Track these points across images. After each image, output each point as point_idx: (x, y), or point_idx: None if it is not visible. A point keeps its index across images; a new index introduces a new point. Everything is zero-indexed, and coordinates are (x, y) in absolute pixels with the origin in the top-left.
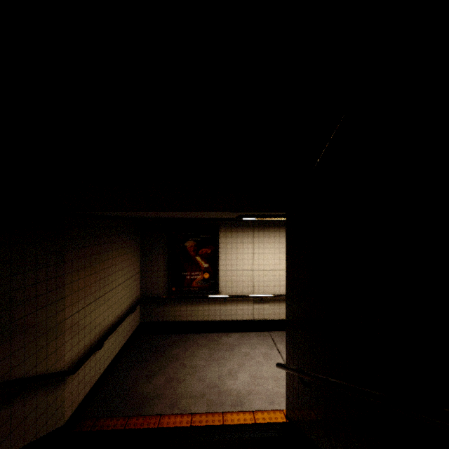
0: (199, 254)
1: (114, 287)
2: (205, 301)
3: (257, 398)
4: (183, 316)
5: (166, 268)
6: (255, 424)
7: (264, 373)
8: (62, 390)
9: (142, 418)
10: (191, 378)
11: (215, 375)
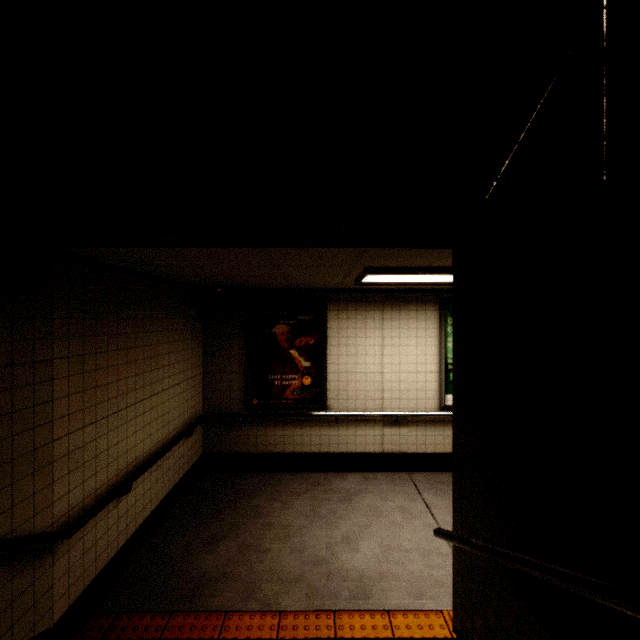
0: (296, 346)
1: (154, 394)
2: (306, 421)
3: (394, 587)
4: (270, 445)
5: (243, 368)
6: (395, 639)
7: (405, 542)
8: (48, 566)
9: (194, 616)
10: (280, 546)
11: (321, 543)
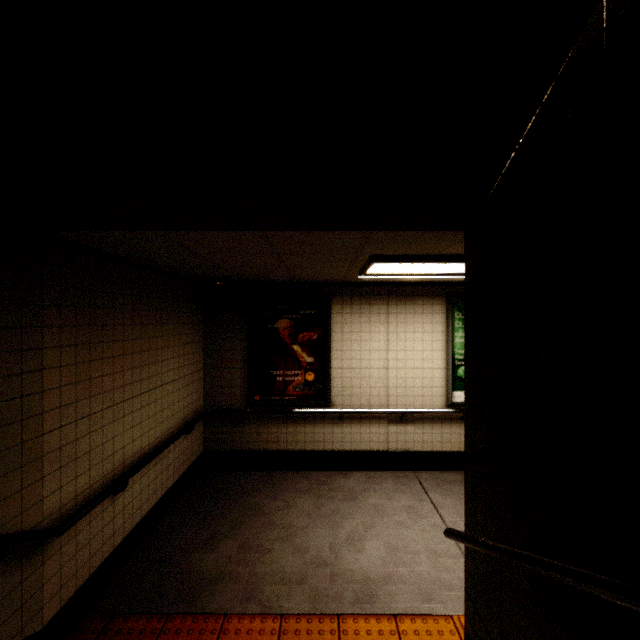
0: (298, 341)
1: (153, 388)
2: (309, 418)
3: (400, 590)
4: (272, 442)
5: (245, 363)
6: None
7: (411, 543)
8: (38, 565)
9: (192, 619)
10: (282, 546)
11: (325, 543)
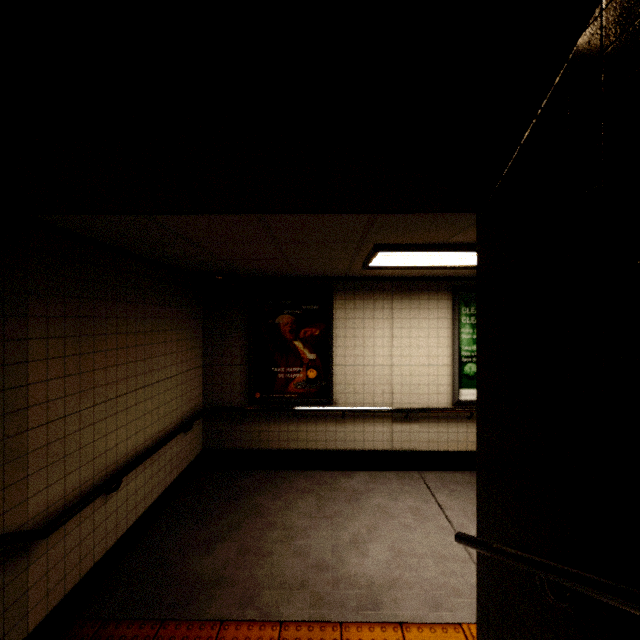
0: (300, 337)
1: (149, 384)
2: (311, 416)
3: (406, 596)
4: (273, 441)
5: (245, 360)
6: None
7: (417, 546)
8: (22, 569)
9: (187, 625)
10: (282, 549)
11: (327, 546)
